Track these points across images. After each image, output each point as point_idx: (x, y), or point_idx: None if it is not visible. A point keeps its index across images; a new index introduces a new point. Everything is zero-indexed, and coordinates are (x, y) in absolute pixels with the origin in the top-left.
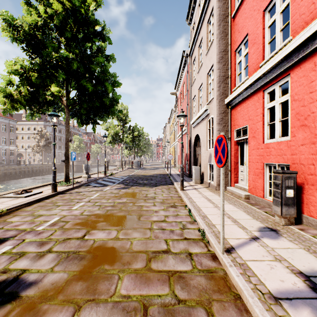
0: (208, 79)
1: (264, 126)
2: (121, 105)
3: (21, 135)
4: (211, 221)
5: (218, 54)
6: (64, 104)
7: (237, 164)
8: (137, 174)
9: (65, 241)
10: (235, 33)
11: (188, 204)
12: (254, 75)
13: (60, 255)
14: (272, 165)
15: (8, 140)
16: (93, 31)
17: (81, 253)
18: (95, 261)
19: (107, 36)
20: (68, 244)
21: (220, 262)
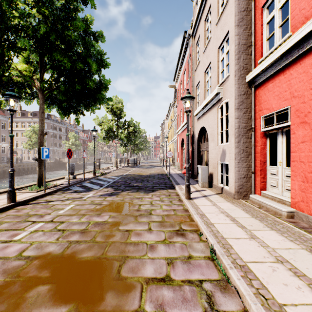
0: (219, 55)
1: None
2: (115, 98)
3: (15, 132)
4: (266, 288)
5: (237, 15)
6: (37, 87)
7: (265, 164)
8: (132, 173)
9: None
10: None
11: (205, 231)
12: None
13: None
14: None
15: None
16: None
17: None
18: None
19: None
20: None
21: None
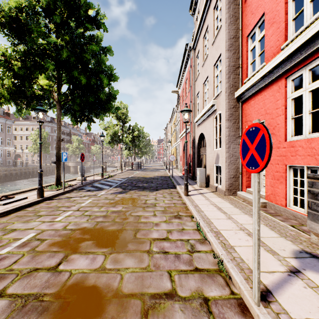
0: (214, 72)
1: (287, 120)
2: (120, 104)
3: (19, 135)
4: (227, 240)
5: (227, 41)
6: (55, 99)
7: None
8: (137, 176)
9: (29, 275)
10: (247, 16)
11: (196, 215)
12: (275, 59)
13: (14, 303)
14: (298, 168)
15: (4, 140)
16: (86, 16)
17: (45, 299)
18: (62, 316)
19: (102, 23)
20: (31, 281)
21: (254, 318)
